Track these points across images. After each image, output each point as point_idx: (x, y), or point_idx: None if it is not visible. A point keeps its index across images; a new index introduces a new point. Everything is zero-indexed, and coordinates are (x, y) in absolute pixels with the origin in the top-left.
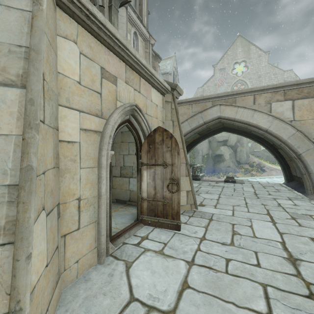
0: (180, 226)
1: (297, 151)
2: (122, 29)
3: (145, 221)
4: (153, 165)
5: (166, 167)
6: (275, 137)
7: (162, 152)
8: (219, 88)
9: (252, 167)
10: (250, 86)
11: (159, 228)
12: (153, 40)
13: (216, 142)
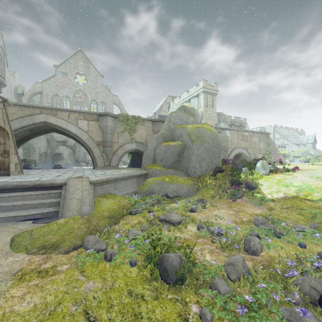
0: (10, 174)
1: (89, 147)
2: None
3: None
4: None
5: (0, 144)
6: (80, 138)
7: None
8: (61, 90)
9: (88, 164)
10: (90, 98)
11: None
12: None
13: (55, 142)
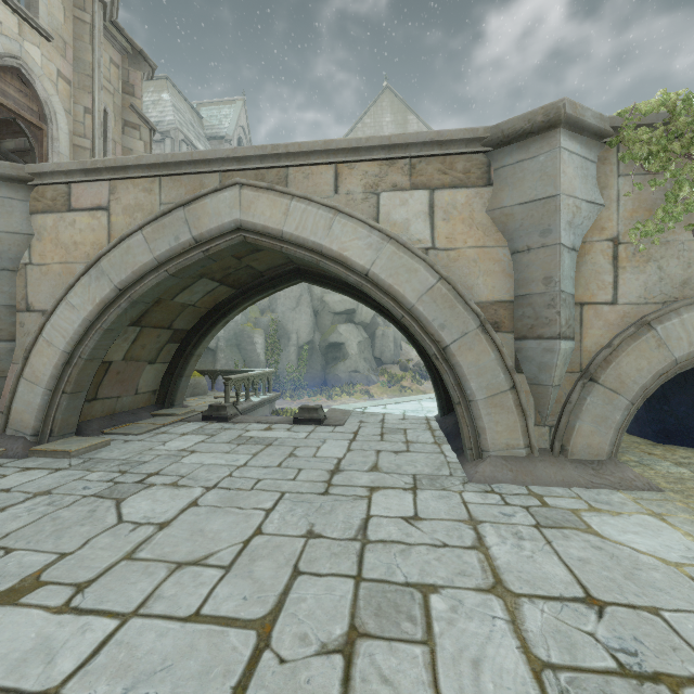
0: None
1: (440, 339)
2: None
3: None
4: None
5: None
6: (389, 294)
7: None
8: None
9: (406, 371)
10: None
11: None
12: None
13: (331, 314)
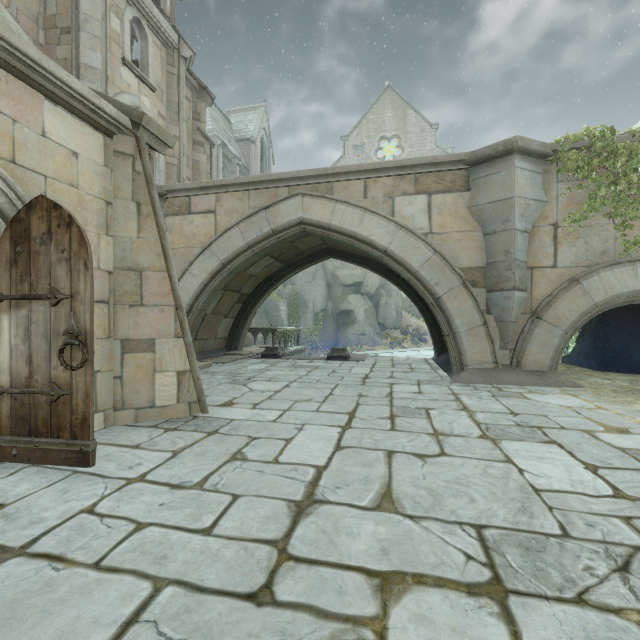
0: (89, 455)
1: (435, 292)
2: (93, 0)
3: (4, 451)
4: (23, 299)
5: (54, 301)
6: (401, 264)
7: (48, 265)
8: None
9: (406, 335)
10: None
11: (41, 465)
12: (188, 50)
13: (341, 286)
